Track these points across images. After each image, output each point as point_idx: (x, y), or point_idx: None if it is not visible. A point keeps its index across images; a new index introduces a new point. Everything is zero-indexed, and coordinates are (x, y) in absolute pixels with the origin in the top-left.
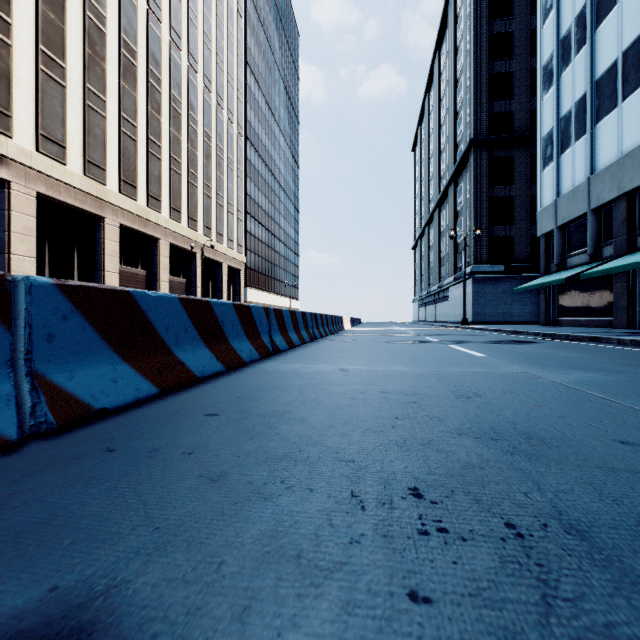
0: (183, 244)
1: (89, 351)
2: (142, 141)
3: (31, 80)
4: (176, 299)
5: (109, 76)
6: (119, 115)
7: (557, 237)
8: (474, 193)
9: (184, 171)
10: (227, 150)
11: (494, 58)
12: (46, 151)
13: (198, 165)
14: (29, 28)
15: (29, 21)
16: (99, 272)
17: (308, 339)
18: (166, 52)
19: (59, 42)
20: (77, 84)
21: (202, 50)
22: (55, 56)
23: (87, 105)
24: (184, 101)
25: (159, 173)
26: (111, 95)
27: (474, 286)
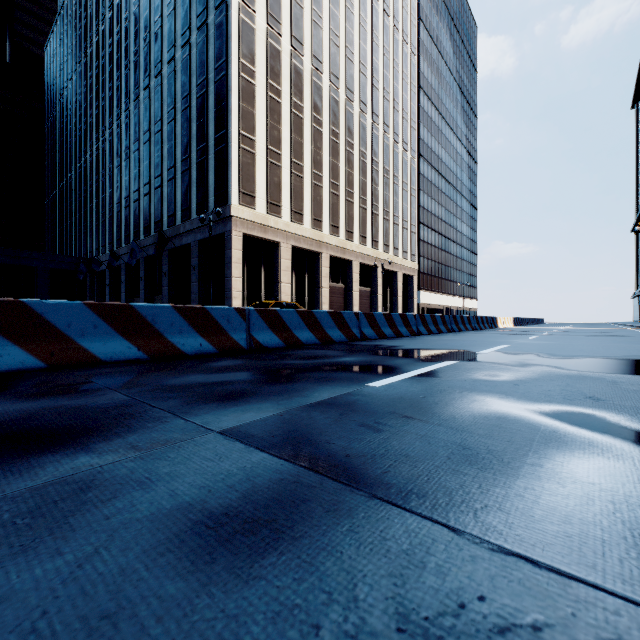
0: (368, 262)
1: (367, 326)
2: (342, 194)
3: (288, 181)
4: (382, 314)
5: (324, 158)
6: (329, 182)
7: None
8: None
9: (369, 205)
10: (402, 176)
11: None
12: (295, 220)
13: (379, 197)
14: (288, 152)
15: (288, 147)
16: (318, 289)
17: (445, 331)
18: (357, 122)
19: (300, 152)
20: (308, 172)
21: (382, 104)
22: (298, 161)
23: (313, 183)
24: (369, 152)
25: (352, 213)
26: (325, 170)
27: None
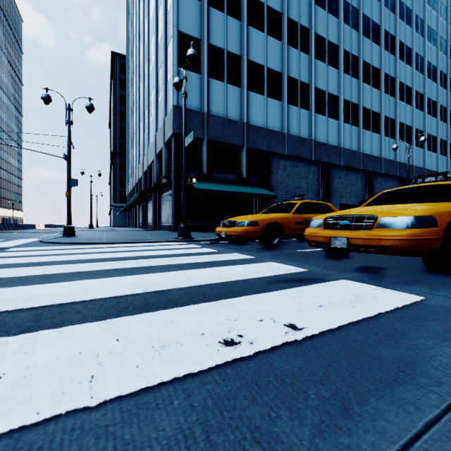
0: None
1: None
2: None
3: None
4: None
5: None
6: None
7: (128, 199)
8: (114, 174)
9: None
10: None
11: (123, 121)
12: None
13: None
14: None
15: None
16: None
17: (13, 229)
18: None
19: None
20: None
21: None
22: None
23: None
24: None
25: None
26: None
27: (114, 212)
